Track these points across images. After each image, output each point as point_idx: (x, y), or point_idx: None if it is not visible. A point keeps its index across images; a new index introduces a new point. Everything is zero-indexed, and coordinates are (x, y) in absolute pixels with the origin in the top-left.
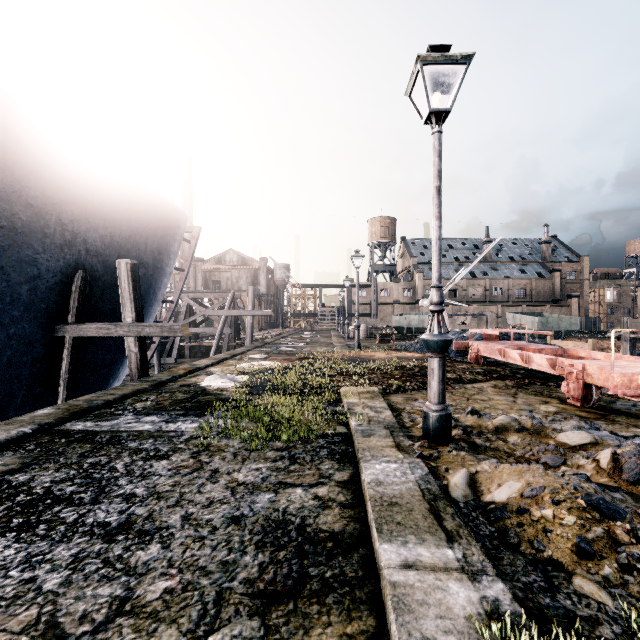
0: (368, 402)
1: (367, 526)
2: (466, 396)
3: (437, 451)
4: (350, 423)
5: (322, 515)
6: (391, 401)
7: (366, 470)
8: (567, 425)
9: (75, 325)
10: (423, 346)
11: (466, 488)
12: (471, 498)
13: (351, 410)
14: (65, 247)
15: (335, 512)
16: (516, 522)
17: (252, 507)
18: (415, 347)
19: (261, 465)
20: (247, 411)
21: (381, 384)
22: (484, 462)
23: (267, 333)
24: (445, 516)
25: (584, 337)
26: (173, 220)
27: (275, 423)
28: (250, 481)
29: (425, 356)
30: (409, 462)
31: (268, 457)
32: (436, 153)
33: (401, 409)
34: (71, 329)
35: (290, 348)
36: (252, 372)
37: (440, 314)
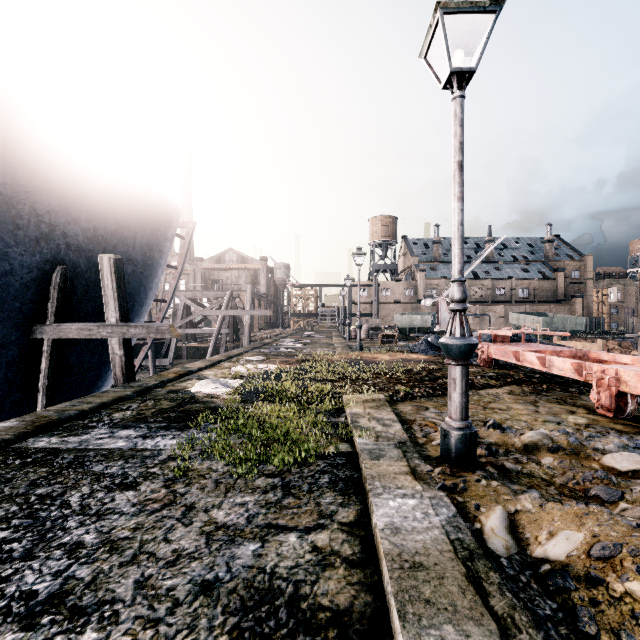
0: (374, 413)
1: (383, 599)
2: (482, 404)
3: (463, 480)
4: (355, 439)
5: (322, 579)
6: (399, 411)
7: (377, 509)
8: (608, 443)
9: (54, 326)
10: (428, 347)
11: (507, 536)
12: (515, 551)
13: (355, 423)
14: (41, 240)
15: (339, 574)
16: (587, 597)
17: (230, 565)
18: (420, 348)
19: (247, 498)
20: (237, 424)
21: (387, 390)
22: (523, 497)
23: (267, 333)
24: (490, 588)
25: (589, 337)
26: (164, 214)
27: (268, 439)
28: (232, 523)
29: (431, 358)
30: (430, 497)
31: (257, 486)
32: (458, 122)
33: (411, 421)
34: (50, 330)
35: (289, 349)
36: (247, 376)
37: (463, 313)
